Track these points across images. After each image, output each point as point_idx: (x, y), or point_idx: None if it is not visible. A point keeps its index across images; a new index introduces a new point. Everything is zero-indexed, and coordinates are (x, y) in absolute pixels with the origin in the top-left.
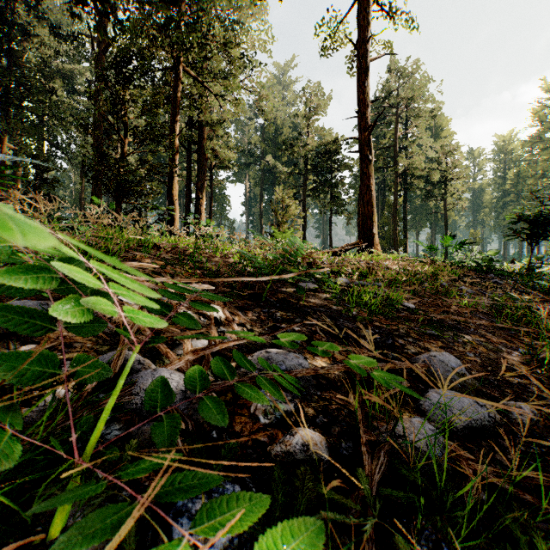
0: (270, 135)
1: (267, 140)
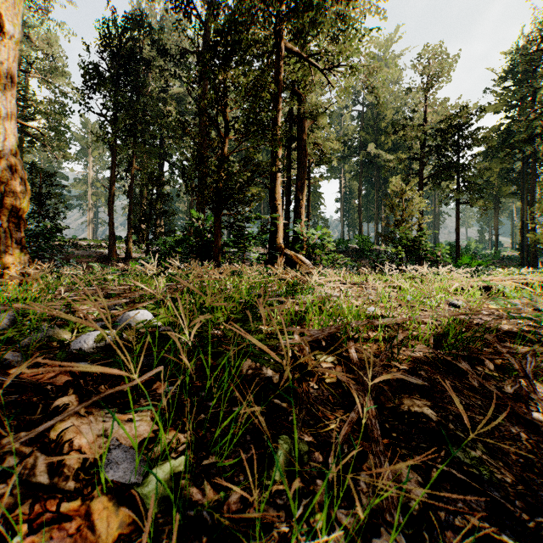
0: (370, 121)
1: (367, 127)
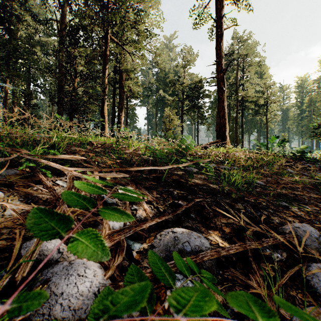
0: (161, 78)
1: (160, 81)
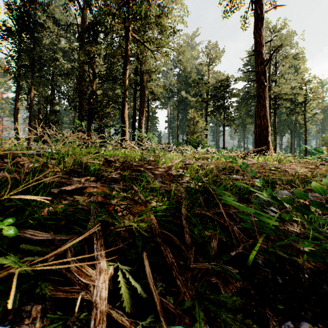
0: (183, 78)
1: (181, 82)
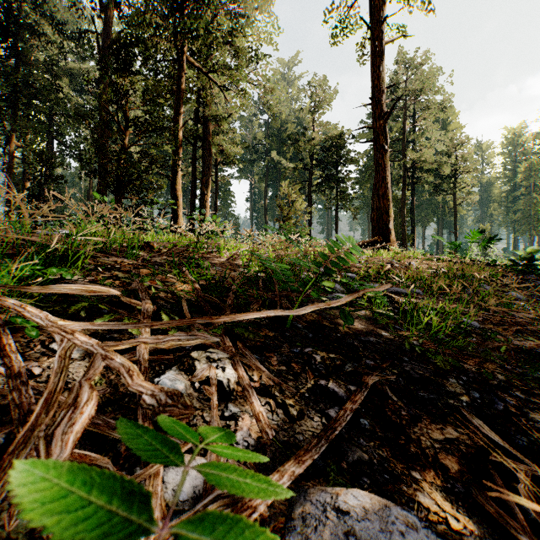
0: (274, 131)
1: (272, 136)
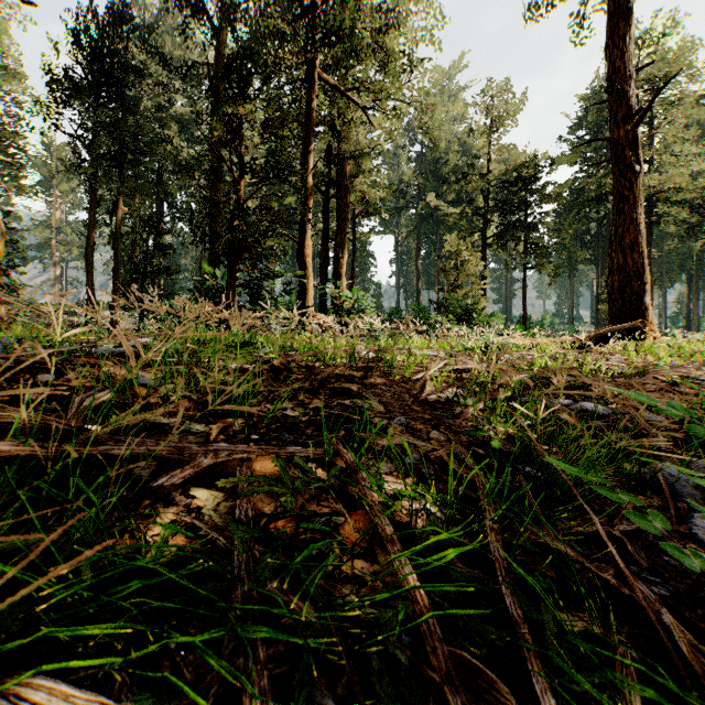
0: (430, 166)
1: (426, 173)
